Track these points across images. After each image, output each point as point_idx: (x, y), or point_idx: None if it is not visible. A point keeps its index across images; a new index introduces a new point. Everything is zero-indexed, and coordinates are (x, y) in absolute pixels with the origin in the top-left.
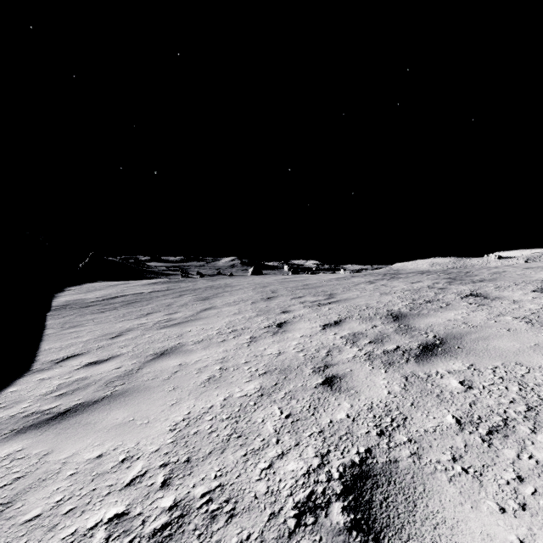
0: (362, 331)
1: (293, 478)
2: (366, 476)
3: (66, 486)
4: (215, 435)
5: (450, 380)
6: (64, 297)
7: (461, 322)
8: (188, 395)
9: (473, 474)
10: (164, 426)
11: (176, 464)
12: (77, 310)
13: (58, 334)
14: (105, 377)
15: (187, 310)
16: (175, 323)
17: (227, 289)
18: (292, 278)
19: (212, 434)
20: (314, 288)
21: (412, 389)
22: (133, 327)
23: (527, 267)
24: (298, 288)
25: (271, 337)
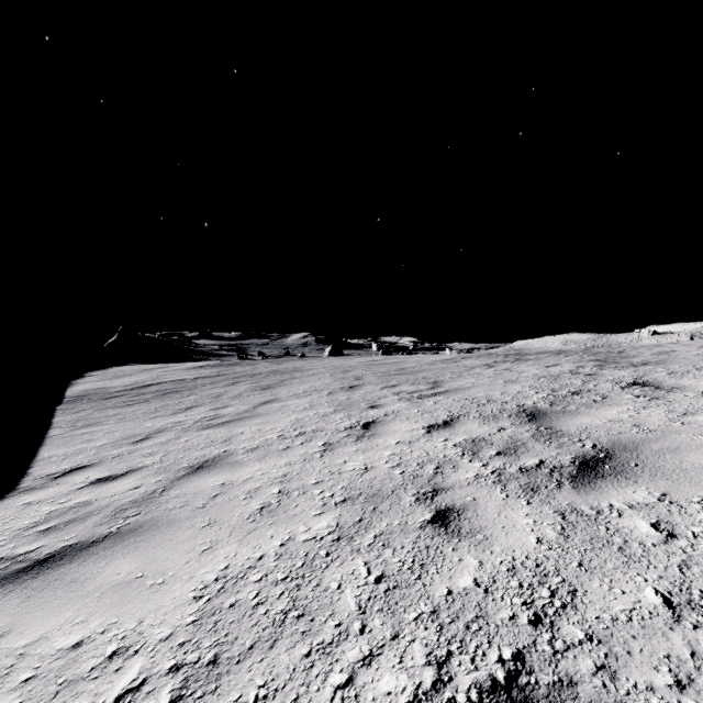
0: (485, 436)
1: None
2: None
3: None
4: (263, 611)
5: (635, 521)
6: (82, 385)
7: (631, 424)
8: (229, 536)
9: None
10: (185, 590)
11: (195, 668)
12: (97, 402)
13: (65, 436)
14: (115, 503)
15: (241, 404)
16: (222, 422)
17: (296, 375)
18: (382, 360)
19: (258, 610)
20: (412, 374)
21: (576, 536)
22: (166, 426)
23: None
24: (390, 373)
25: (354, 443)
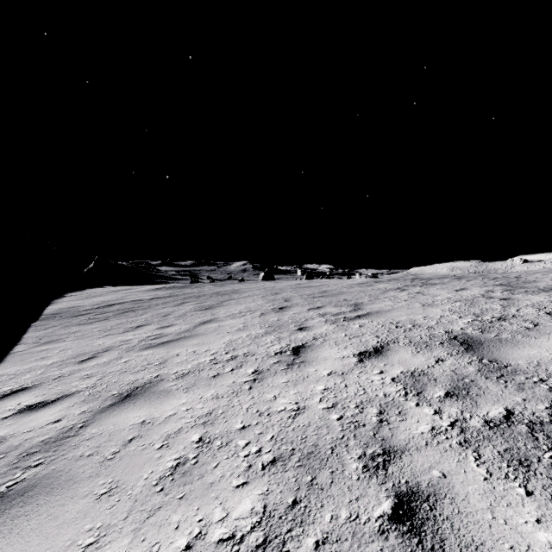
0: (424, 368)
1: None
2: None
3: None
4: None
5: None
6: (59, 304)
7: None
8: (125, 518)
9: None
10: None
11: None
12: (66, 319)
13: (25, 353)
14: (27, 443)
15: (184, 323)
16: (163, 341)
17: (234, 296)
18: (307, 284)
19: None
20: (334, 296)
21: None
22: (114, 345)
23: None
24: (315, 295)
25: (285, 372)
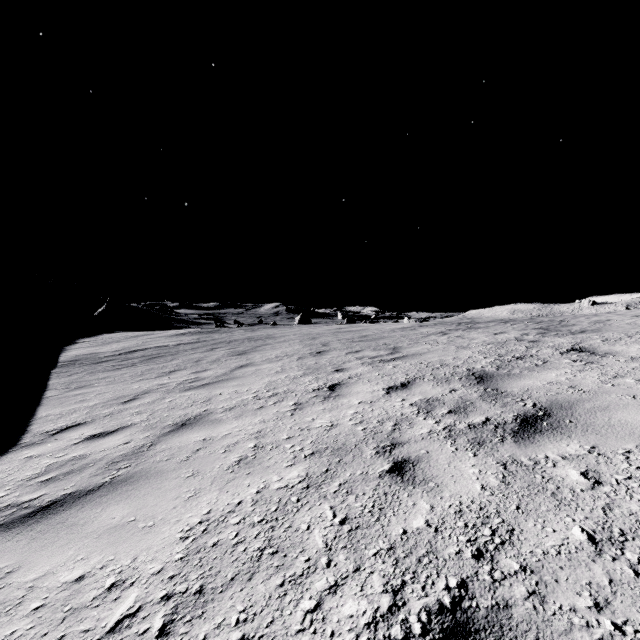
0: (438, 396)
1: (351, 631)
2: (463, 632)
3: (25, 629)
4: (242, 549)
5: (567, 470)
6: (74, 350)
7: (567, 386)
8: (211, 485)
9: (634, 637)
10: (173, 531)
11: (184, 597)
12: (88, 366)
13: (60, 397)
14: (108, 456)
15: (219, 368)
16: (203, 384)
17: (269, 342)
18: (347, 328)
19: (238, 548)
20: (374, 341)
21: (515, 483)
22: (152, 388)
23: (636, 315)
24: (354, 340)
25: (322, 403)
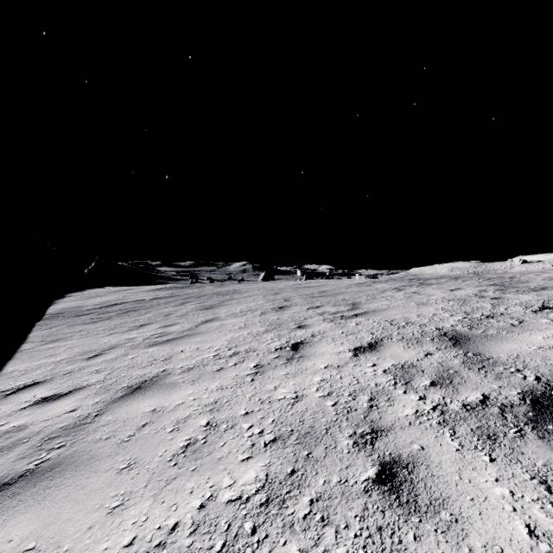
0: (413, 361)
1: None
2: None
3: None
4: None
5: None
6: (61, 304)
7: None
8: (145, 486)
9: None
10: None
11: None
12: (69, 319)
13: (33, 351)
14: (47, 429)
15: (186, 322)
16: (167, 339)
17: (235, 296)
18: (306, 284)
19: None
20: (333, 296)
21: None
22: (119, 342)
23: None
24: (314, 295)
25: (284, 366)
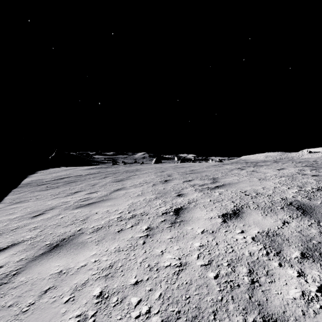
0: (275, 229)
1: None
2: None
3: None
4: None
5: None
6: (32, 177)
7: None
8: None
9: None
10: None
11: None
12: (33, 187)
13: (1, 210)
14: None
15: (104, 190)
16: (89, 203)
17: (137, 173)
18: (181, 165)
19: None
20: (199, 173)
21: None
22: (58, 205)
23: None
24: (187, 172)
25: (169, 230)
